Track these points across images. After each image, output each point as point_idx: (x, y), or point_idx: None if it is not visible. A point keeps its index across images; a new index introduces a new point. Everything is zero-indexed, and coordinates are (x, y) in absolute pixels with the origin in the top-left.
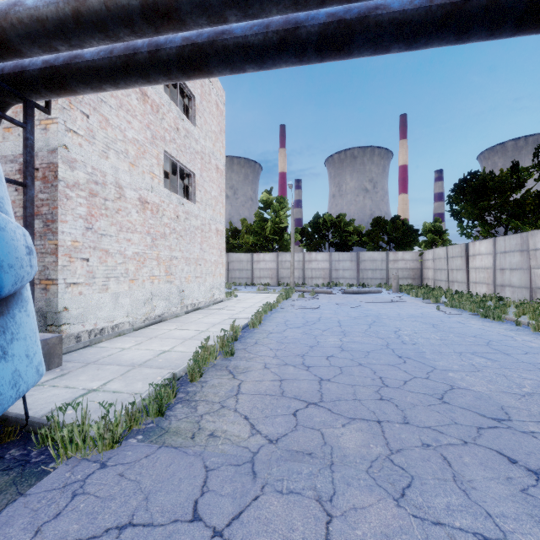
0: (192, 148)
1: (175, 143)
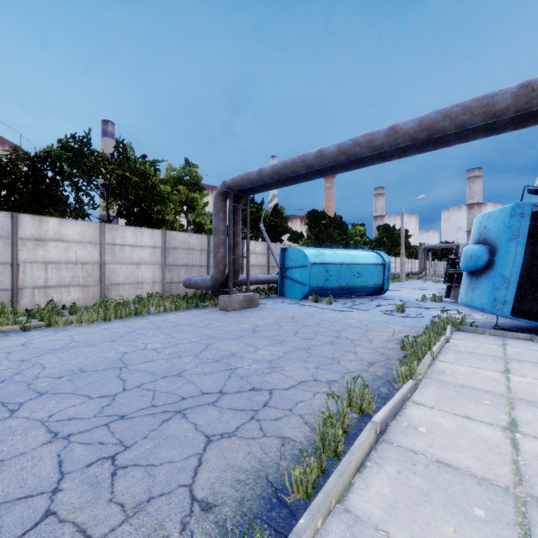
0: None
1: None
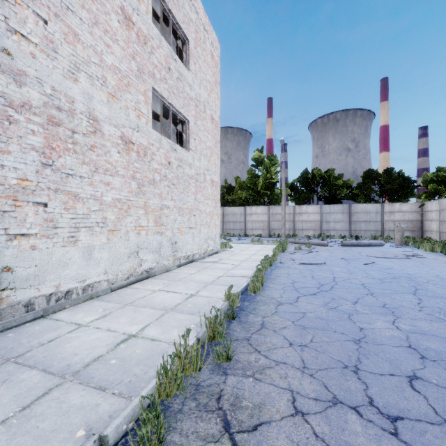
0: (186, 93)
1: (167, 84)
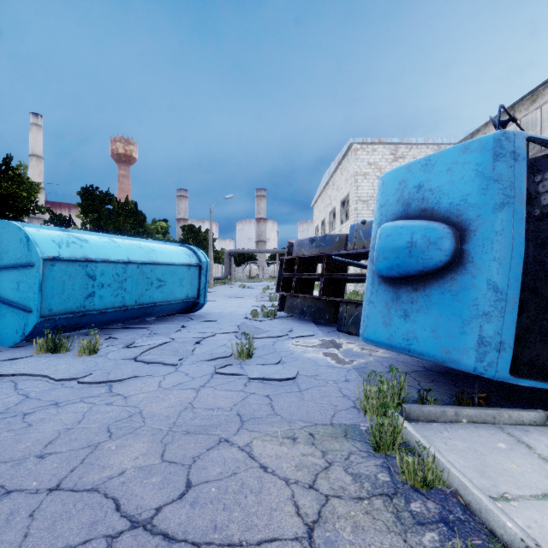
0: None
1: None
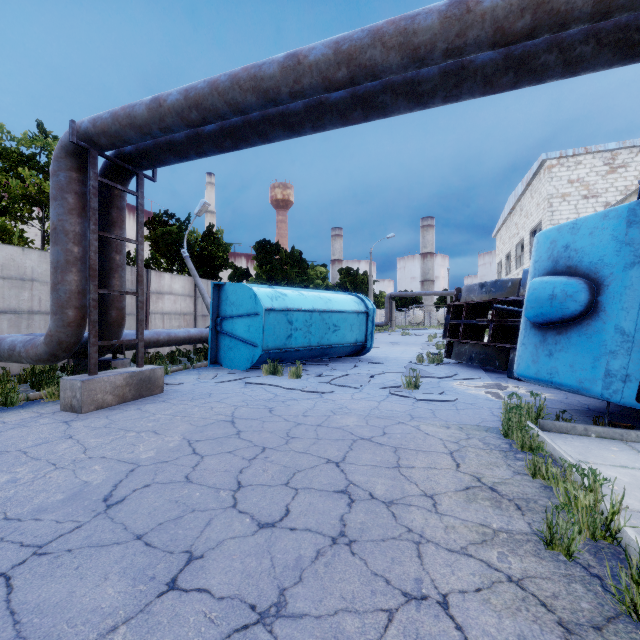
0: None
1: None
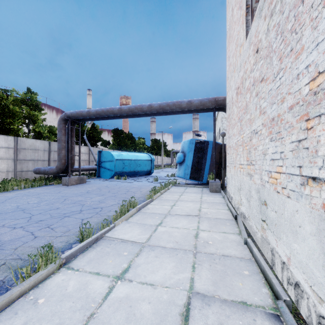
0: None
1: None
